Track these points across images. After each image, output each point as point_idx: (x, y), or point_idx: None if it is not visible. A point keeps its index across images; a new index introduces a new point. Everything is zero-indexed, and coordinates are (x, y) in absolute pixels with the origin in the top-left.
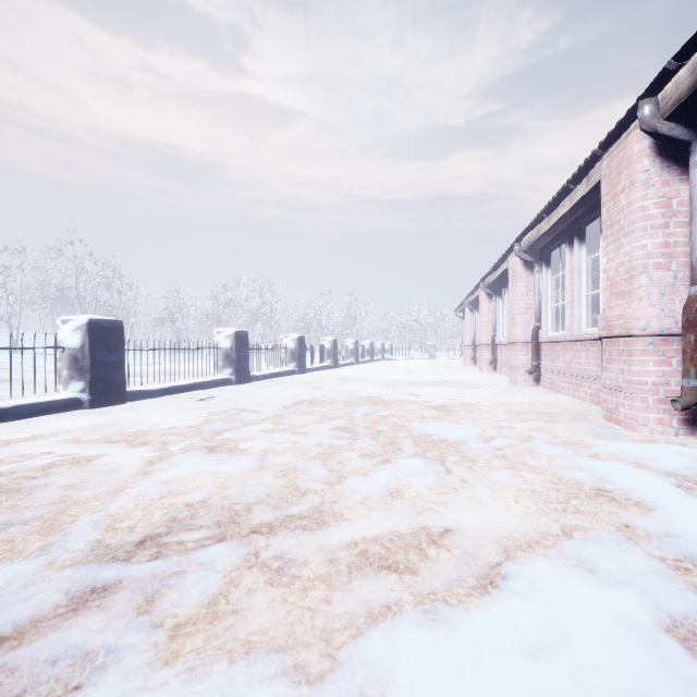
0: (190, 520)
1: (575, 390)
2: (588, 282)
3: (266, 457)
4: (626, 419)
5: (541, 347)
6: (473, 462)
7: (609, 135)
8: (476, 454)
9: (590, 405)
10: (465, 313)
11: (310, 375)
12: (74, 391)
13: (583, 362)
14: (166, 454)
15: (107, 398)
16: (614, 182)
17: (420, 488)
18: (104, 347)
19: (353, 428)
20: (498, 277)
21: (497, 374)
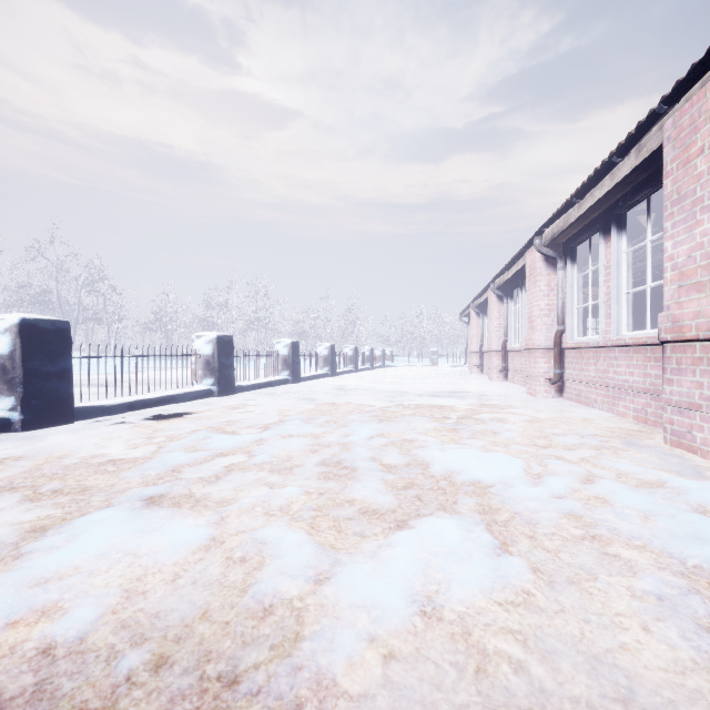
0: (25, 703)
1: (612, 404)
2: (628, 278)
3: (223, 519)
4: (706, 447)
5: (565, 354)
6: (532, 525)
7: (680, 83)
8: (532, 509)
9: (636, 423)
10: (471, 317)
11: (305, 384)
12: (2, 409)
13: (623, 371)
14: (75, 513)
15: (46, 417)
16: (685, 144)
17: (468, 593)
18: (42, 354)
19: (353, 461)
20: (511, 276)
21: (508, 382)
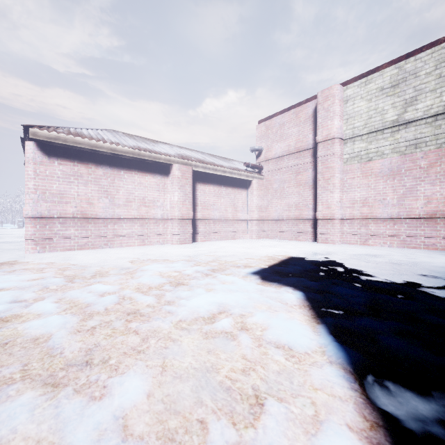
0: None
1: None
2: None
3: None
4: None
5: None
6: None
7: None
8: None
9: None
10: None
11: None
12: None
13: None
14: None
15: None
16: None
17: None
18: None
19: None
20: None
21: None
